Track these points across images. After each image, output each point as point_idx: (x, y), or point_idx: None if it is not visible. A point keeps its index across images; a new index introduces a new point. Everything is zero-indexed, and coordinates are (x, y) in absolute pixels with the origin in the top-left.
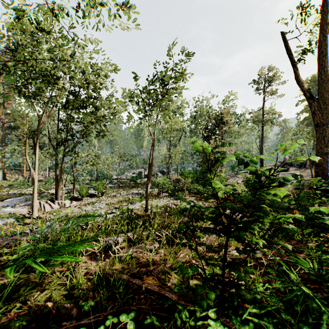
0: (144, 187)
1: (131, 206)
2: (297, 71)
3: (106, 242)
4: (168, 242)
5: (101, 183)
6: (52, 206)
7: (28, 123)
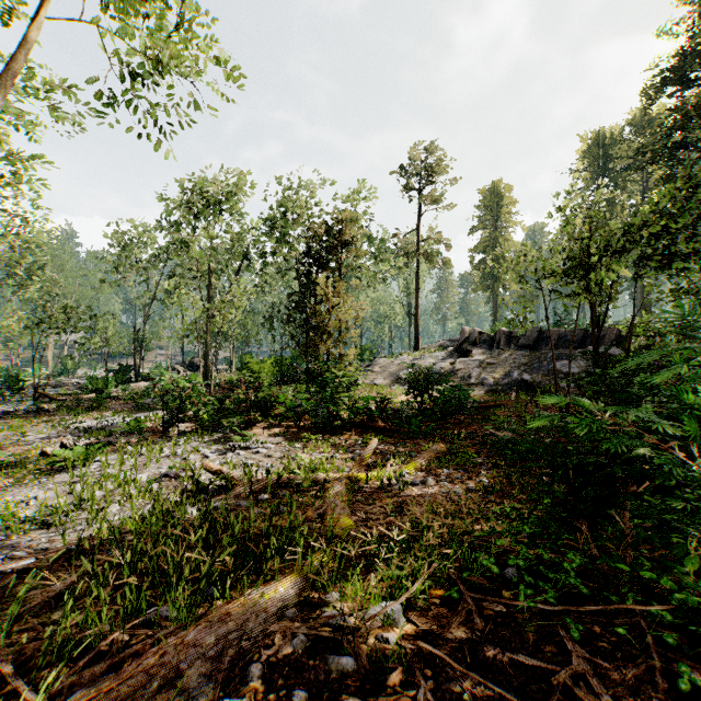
0: (124, 409)
1: (24, 492)
2: None
3: None
4: None
5: None
6: None
7: None
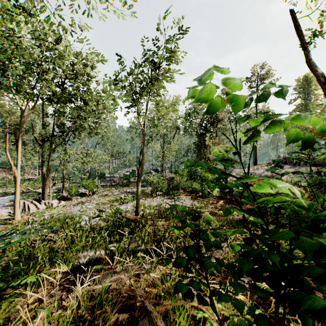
0: None
1: (122, 206)
2: (309, 53)
3: (76, 264)
4: (162, 258)
5: (91, 182)
6: (37, 207)
7: (16, 119)
